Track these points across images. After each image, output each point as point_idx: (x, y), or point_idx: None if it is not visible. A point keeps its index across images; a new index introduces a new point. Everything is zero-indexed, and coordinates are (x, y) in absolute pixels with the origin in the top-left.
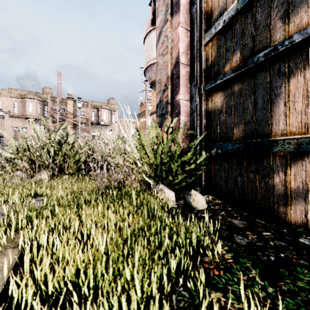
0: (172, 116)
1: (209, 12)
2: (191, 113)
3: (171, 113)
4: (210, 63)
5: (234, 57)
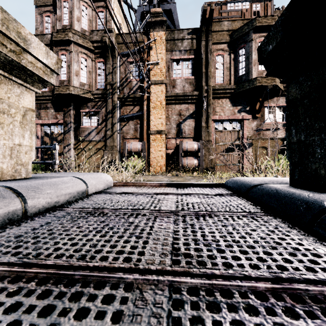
0: (36, 158)
1: (45, 142)
2: (41, 157)
3: (36, 157)
4: (45, 150)
5: (49, 152)
